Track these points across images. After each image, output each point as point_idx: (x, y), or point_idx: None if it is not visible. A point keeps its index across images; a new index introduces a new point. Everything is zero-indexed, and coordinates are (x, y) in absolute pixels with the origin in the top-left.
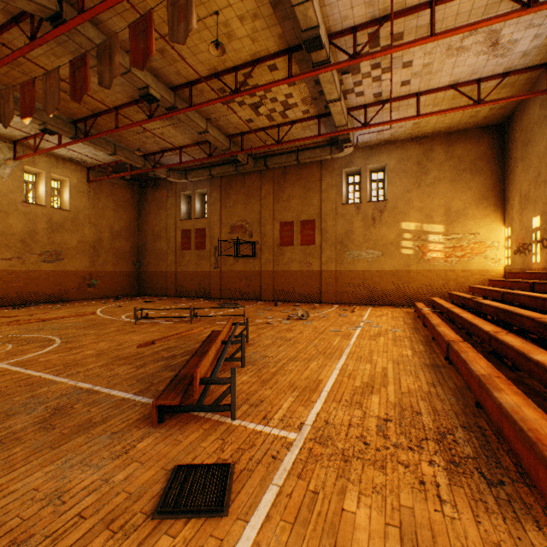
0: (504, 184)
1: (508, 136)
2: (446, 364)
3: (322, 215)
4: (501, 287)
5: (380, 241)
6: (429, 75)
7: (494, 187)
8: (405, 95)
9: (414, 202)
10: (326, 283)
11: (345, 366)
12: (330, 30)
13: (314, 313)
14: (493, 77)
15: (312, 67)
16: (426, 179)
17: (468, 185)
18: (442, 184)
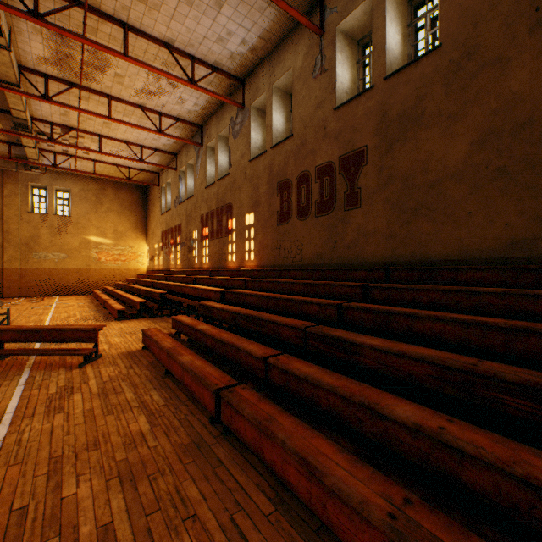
0: (147, 221)
1: (149, 196)
2: (104, 309)
3: (5, 218)
4: (146, 279)
5: (67, 246)
6: (102, 156)
7: (142, 222)
8: (87, 157)
9: (94, 221)
10: (9, 279)
11: (54, 315)
12: (34, 116)
13: (6, 303)
14: (137, 169)
15: (16, 129)
16: (102, 207)
17: (129, 217)
18: (113, 213)
